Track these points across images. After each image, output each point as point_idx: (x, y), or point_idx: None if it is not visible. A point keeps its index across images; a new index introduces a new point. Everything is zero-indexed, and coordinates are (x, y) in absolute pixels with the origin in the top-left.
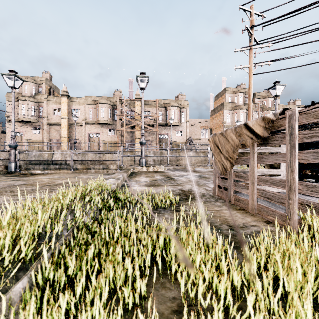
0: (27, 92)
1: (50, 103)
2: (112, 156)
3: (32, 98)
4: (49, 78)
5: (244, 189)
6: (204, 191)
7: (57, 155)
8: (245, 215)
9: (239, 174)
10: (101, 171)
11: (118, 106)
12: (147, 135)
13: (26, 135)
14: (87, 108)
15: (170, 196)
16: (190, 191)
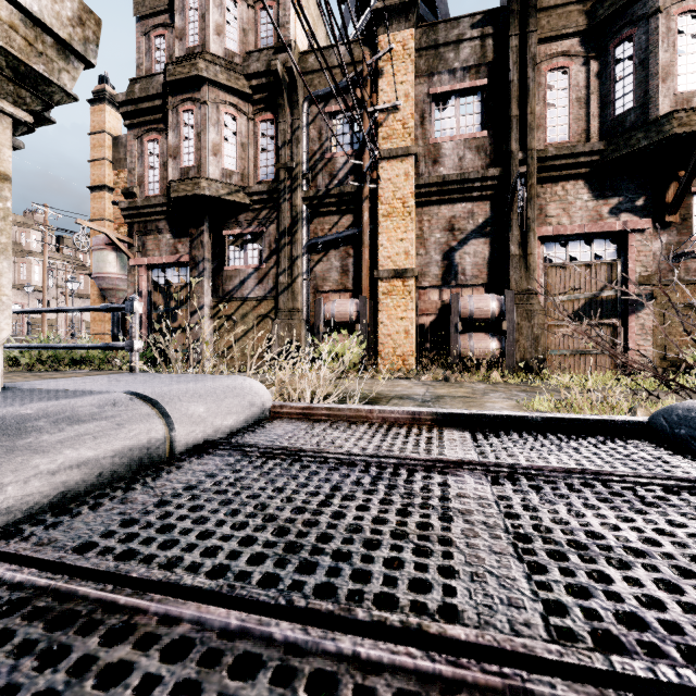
0: None
1: None
2: None
3: None
4: None
5: None
6: None
7: None
8: None
9: None
10: None
11: None
12: None
13: None
14: None
15: None
16: None
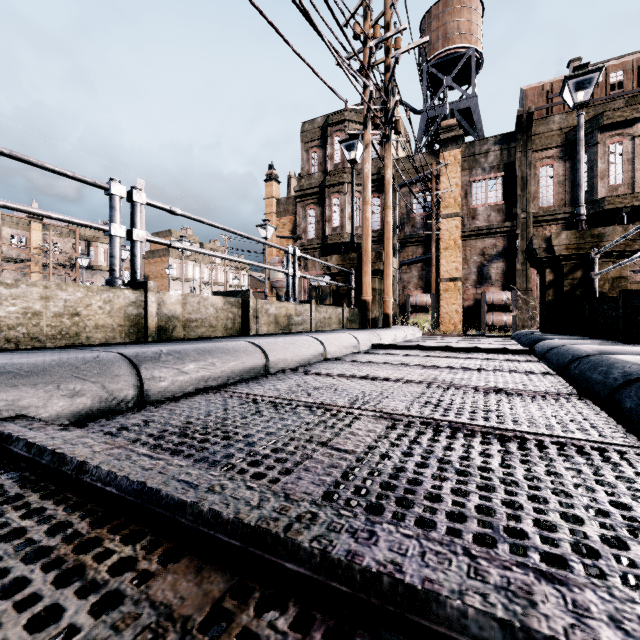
0: None
1: None
2: None
3: None
4: None
5: None
6: None
7: None
8: None
9: None
10: None
11: (0, 227)
12: (54, 280)
13: None
14: None
15: None
16: None
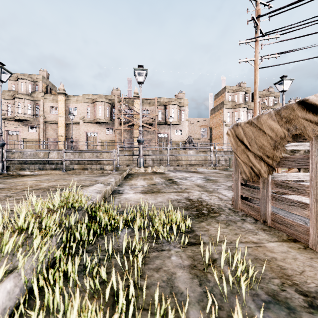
0: (23, 90)
1: (46, 101)
2: (110, 156)
3: (28, 96)
4: (46, 75)
5: (296, 207)
6: (218, 201)
7: (52, 155)
8: (309, 254)
9: (284, 182)
10: (96, 171)
11: (117, 105)
12: (146, 134)
13: (22, 134)
14: (85, 106)
15: (178, 217)
16: (199, 200)
